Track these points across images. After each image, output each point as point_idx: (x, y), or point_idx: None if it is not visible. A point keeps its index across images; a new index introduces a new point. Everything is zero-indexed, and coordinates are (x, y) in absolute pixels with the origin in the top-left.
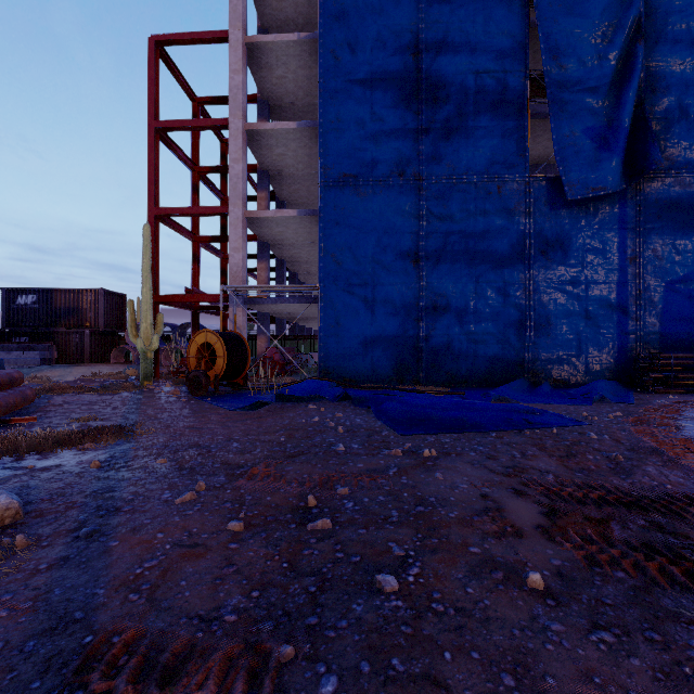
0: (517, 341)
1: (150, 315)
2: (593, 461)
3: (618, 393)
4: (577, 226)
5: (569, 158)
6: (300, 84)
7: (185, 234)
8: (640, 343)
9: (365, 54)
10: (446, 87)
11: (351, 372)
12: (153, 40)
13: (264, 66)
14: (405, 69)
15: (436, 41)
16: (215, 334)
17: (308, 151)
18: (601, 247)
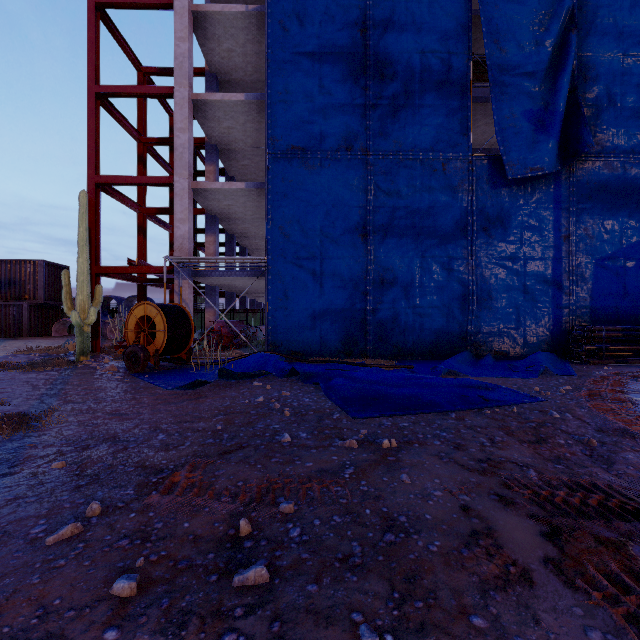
0: (461, 314)
1: (86, 286)
2: (566, 447)
3: (557, 364)
4: (516, 204)
5: (510, 139)
6: (249, 58)
7: (130, 205)
8: (573, 316)
9: (314, 27)
10: (393, 64)
11: (300, 345)
12: (93, 1)
13: (211, 38)
14: (353, 45)
15: (383, 19)
16: (155, 307)
17: (257, 125)
18: (538, 225)
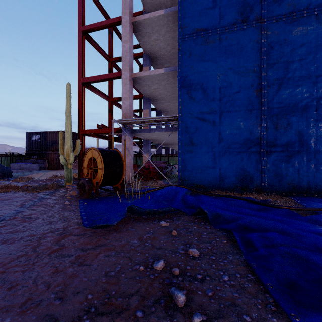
0: None
1: (70, 140)
2: None
3: None
4: None
5: None
6: None
7: (103, 96)
8: None
9: None
10: None
11: (202, 180)
12: None
13: None
14: None
15: None
16: (96, 151)
17: (172, 34)
18: None
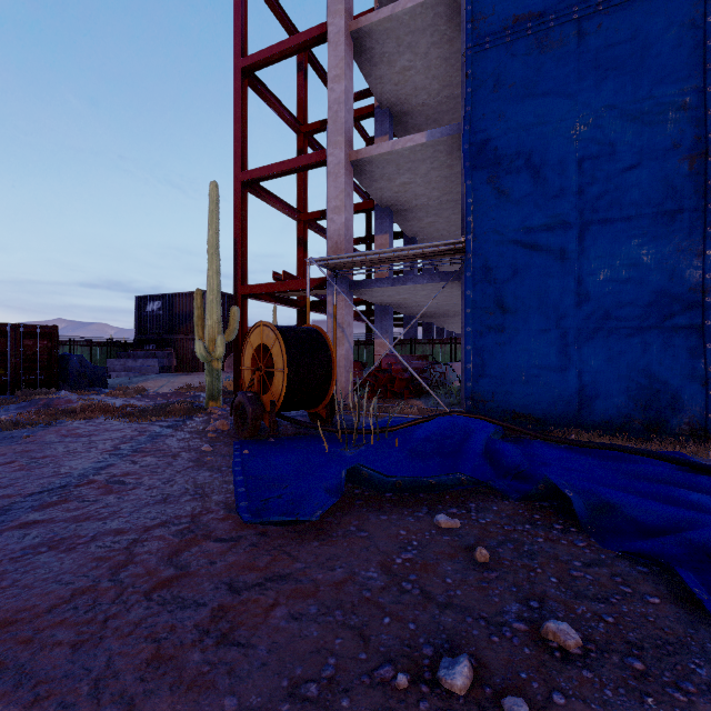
0: None
1: (216, 308)
2: None
3: None
4: None
5: None
6: None
7: (287, 211)
8: None
9: None
10: None
11: (531, 401)
12: None
13: None
14: None
15: None
16: (272, 329)
17: (446, 49)
18: None
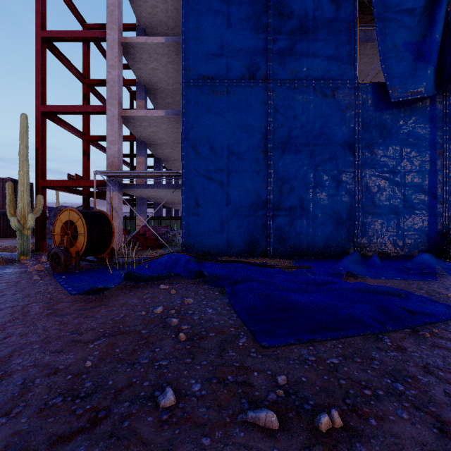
0: (348, 219)
1: (26, 195)
2: None
3: (440, 264)
4: (397, 124)
5: (392, 67)
6: (170, 14)
7: (75, 133)
8: (446, 221)
9: None
10: (289, 4)
11: (209, 246)
12: None
13: None
14: None
15: None
16: (76, 212)
17: (176, 66)
18: (416, 142)
